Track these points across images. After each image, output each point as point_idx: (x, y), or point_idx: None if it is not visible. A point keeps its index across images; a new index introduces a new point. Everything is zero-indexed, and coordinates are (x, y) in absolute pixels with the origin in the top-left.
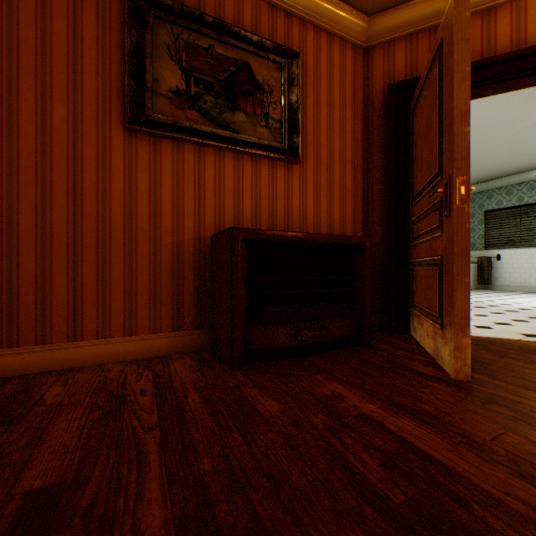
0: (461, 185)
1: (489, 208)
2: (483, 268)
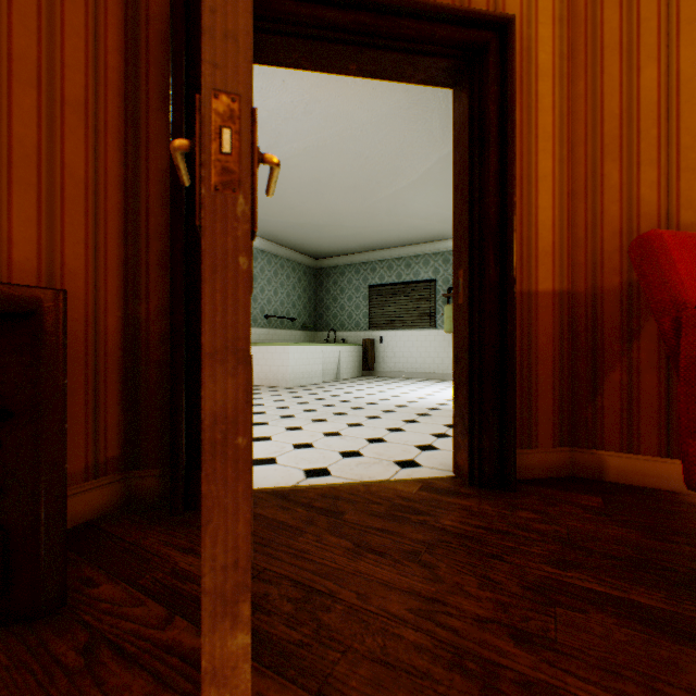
0: (226, 123)
1: (374, 282)
2: (368, 352)
